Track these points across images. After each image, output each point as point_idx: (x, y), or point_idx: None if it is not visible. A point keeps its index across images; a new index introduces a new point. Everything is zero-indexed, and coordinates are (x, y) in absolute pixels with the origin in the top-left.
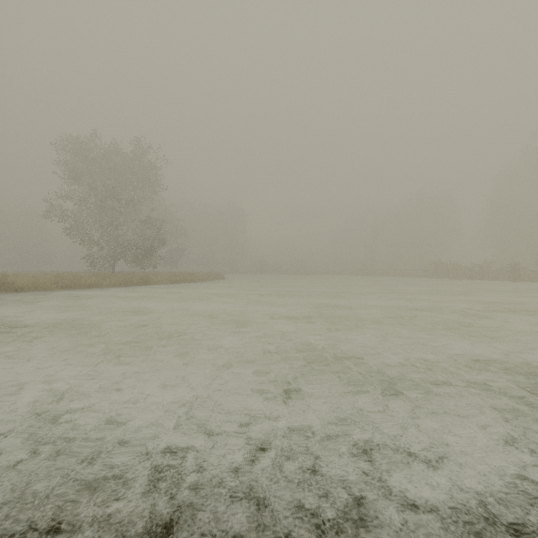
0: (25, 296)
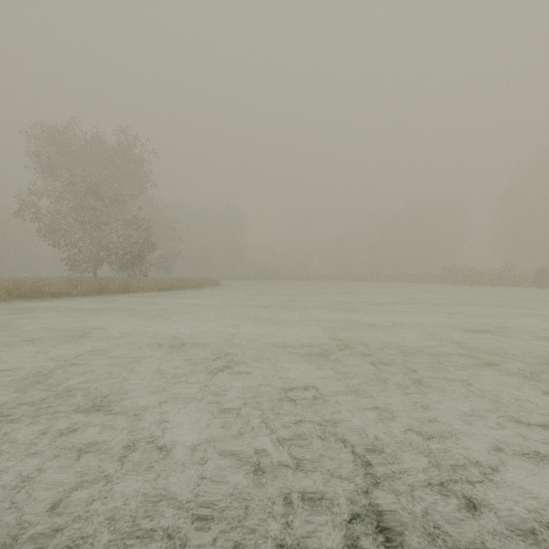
0: None
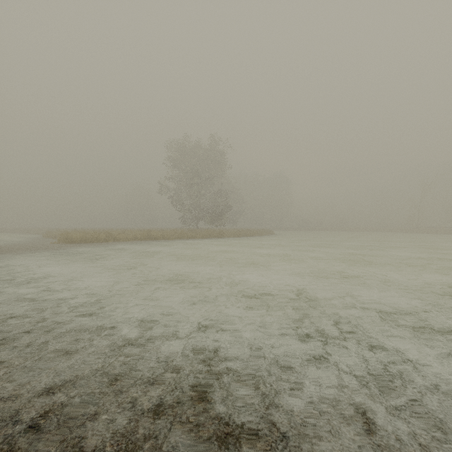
0: (162, 242)
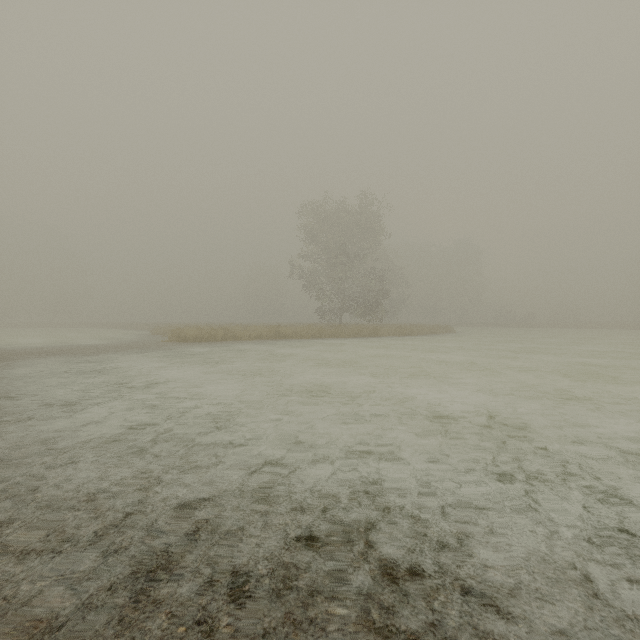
0: (295, 342)
